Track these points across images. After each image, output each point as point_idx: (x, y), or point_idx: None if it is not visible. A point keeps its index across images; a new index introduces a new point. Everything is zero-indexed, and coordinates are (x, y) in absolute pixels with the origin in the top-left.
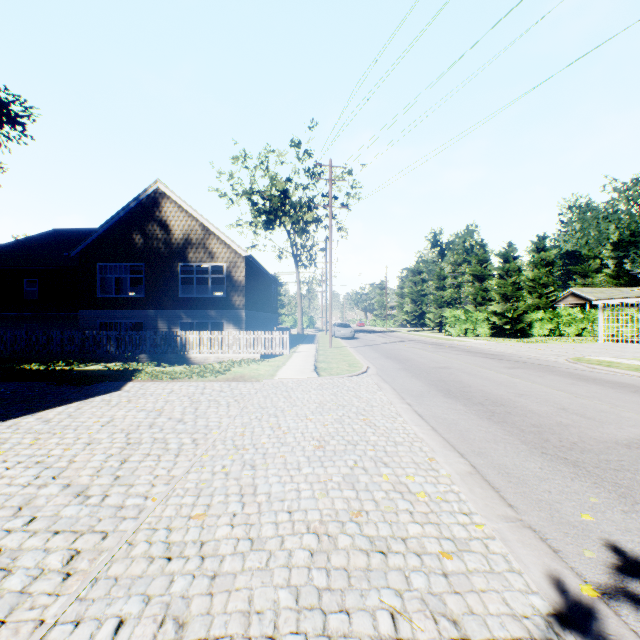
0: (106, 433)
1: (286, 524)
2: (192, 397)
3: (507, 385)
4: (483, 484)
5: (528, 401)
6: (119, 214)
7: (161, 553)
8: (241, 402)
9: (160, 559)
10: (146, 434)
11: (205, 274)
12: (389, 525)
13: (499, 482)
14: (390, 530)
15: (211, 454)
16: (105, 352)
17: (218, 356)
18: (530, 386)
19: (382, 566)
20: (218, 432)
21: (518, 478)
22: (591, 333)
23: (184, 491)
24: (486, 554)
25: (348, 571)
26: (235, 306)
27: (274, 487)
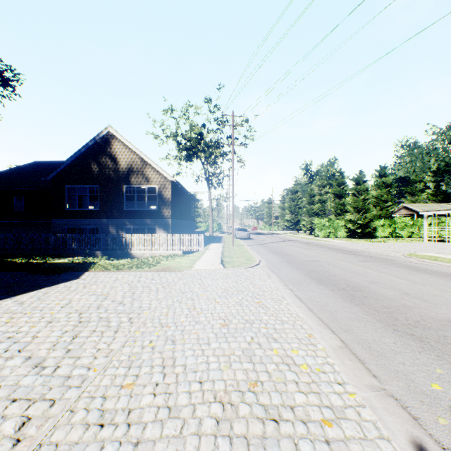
0: (64, 313)
1: (197, 393)
2: (131, 284)
3: (362, 274)
4: (351, 357)
5: (379, 287)
6: (81, 150)
7: (96, 420)
8: (167, 288)
9: (94, 426)
10: (94, 314)
11: (143, 193)
12: (280, 394)
13: (364, 355)
14: (281, 399)
15: (142, 331)
16: (71, 249)
17: (152, 252)
18: (379, 275)
19: (275, 434)
20: (148, 312)
21: (378, 351)
22: (418, 235)
23: (119, 363)
24: (359, 421)
25: (247, 439)
26: (164, 216)
27: (189, 360)
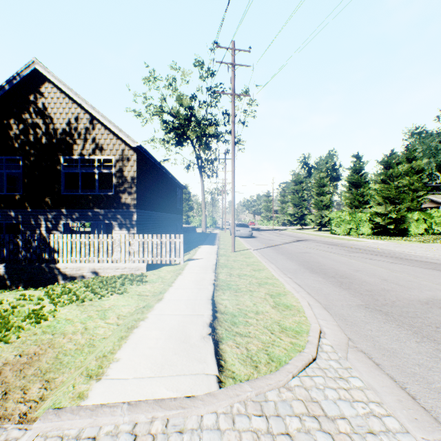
0: None
1: None
2: None
3: None
4: None
5: None
6: None
7: None
8: None
9: None
10: None
11: (110, 176)
12: None
13: None
14: None
15: None
16: None
17: (93, 266)
18: None
19: None
20: None
21: None
22: None
23: None
24: None
25: None
26: (125, 205)
27: None
